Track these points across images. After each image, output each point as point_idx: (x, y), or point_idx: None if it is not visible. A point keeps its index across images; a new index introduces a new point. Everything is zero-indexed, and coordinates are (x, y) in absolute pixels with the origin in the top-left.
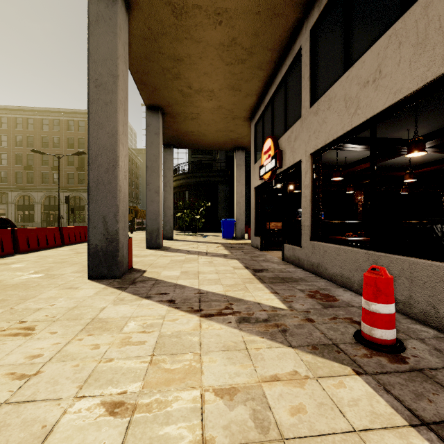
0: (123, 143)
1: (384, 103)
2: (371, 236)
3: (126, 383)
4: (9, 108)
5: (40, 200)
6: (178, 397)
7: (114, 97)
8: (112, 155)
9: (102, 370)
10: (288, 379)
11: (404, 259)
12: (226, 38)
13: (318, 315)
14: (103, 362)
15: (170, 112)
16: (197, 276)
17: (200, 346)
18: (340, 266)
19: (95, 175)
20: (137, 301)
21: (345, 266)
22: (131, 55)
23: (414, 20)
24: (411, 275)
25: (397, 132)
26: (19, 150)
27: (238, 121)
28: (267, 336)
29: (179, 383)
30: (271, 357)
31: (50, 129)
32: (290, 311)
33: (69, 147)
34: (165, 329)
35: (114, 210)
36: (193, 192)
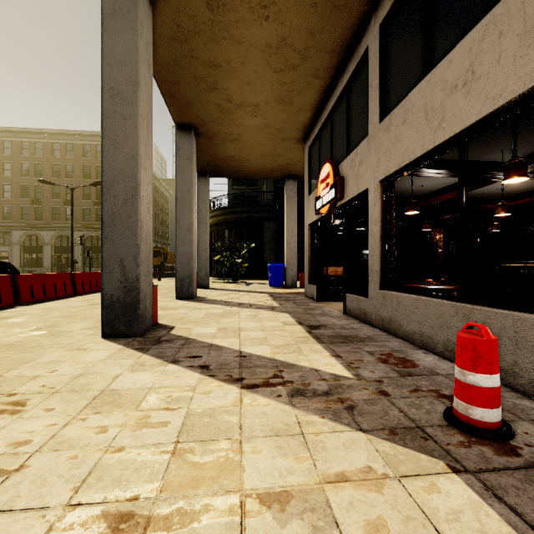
0: (145, 167)
1: (479, 112)
2: (460, 283)
3: (139, 485)
4: (13, 130)
5: (50, 241)
6: (209, 506)
7: (134, 110)
8: (131, 183)
9: (108, 464)
10: (360, 478)
11: (506, 313)
12: (274, 38)
13: (393, 386)
14: (110, 452)
15: (205, 132)
16: (238, 334)
17: (241, 429)
18: (419, 321)
19: (110, 208)
20: (161, 366)
21: (426, 322)
22: (157, 60)
23: (520, 2)
24: (515, 335)
25: (488, 153)
26: (25, 180)
27: (288, 143)
28: (329, 415)
29: (211, 484)
30: (335, 446)
31: (63, 155)
32: (357, 380)
33: (84, 177)
34: (195, 405)
35: (133, 251)
36: (234, 231)
